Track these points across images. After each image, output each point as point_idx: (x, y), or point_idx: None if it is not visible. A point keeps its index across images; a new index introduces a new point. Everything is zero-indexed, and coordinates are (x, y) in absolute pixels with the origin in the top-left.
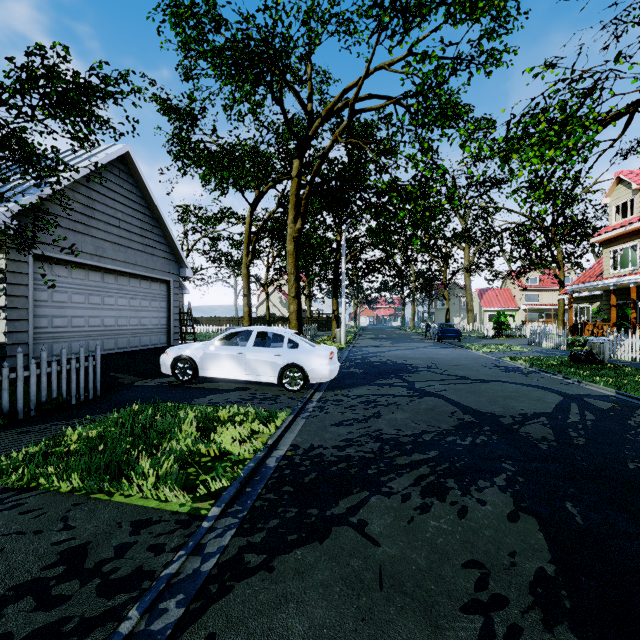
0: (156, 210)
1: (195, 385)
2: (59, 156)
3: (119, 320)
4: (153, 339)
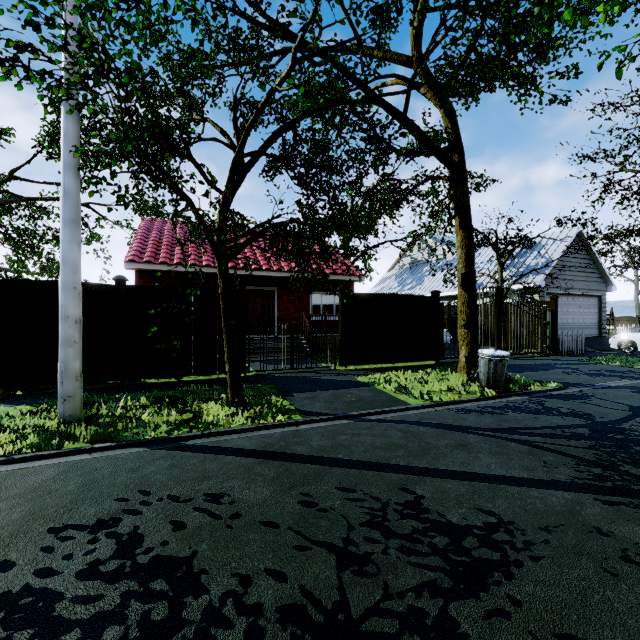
0: (593, 255)
1: (635, 355)
2: (541, 241)
3: (573, 320)
4: (589, 332)
